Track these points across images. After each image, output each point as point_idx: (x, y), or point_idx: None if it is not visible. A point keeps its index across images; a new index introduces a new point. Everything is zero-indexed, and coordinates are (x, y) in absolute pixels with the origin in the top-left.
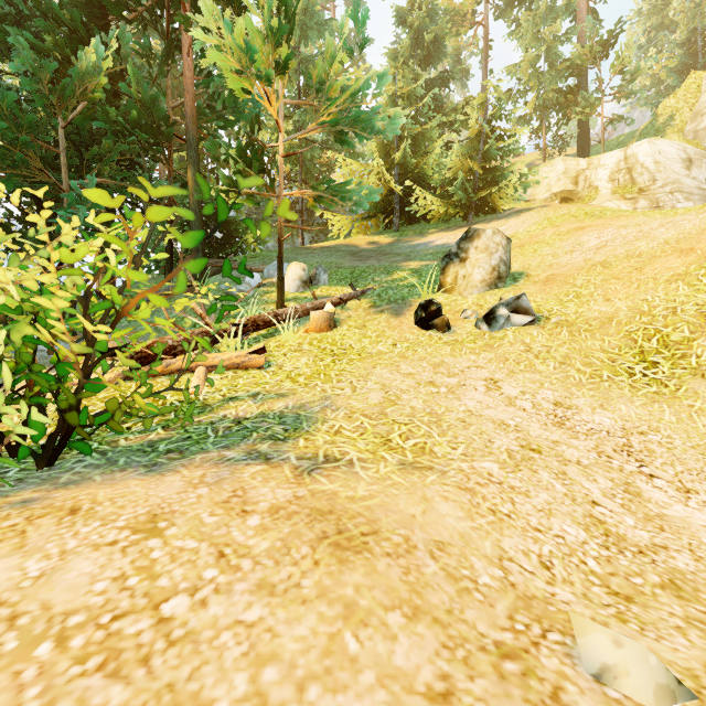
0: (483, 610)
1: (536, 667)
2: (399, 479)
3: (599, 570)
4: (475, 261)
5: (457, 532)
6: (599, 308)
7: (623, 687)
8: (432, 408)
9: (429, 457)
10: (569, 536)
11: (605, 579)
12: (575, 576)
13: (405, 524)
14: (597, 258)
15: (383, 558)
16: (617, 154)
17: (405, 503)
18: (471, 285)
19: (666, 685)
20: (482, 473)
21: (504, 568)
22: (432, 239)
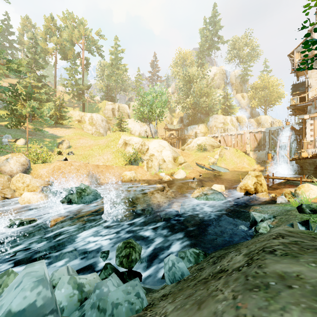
0: None
1: None
2: None
3: None
4: (65, 145)
5: None
6: (81, 153)
7: None
8: None
9: None
10: None
11: None
12: None
13: None
14: (81, 145)
15: None
16: (90, 115)
17: None
18: (64, 148)
19: None
20: None
21: None
22: (47, 130)
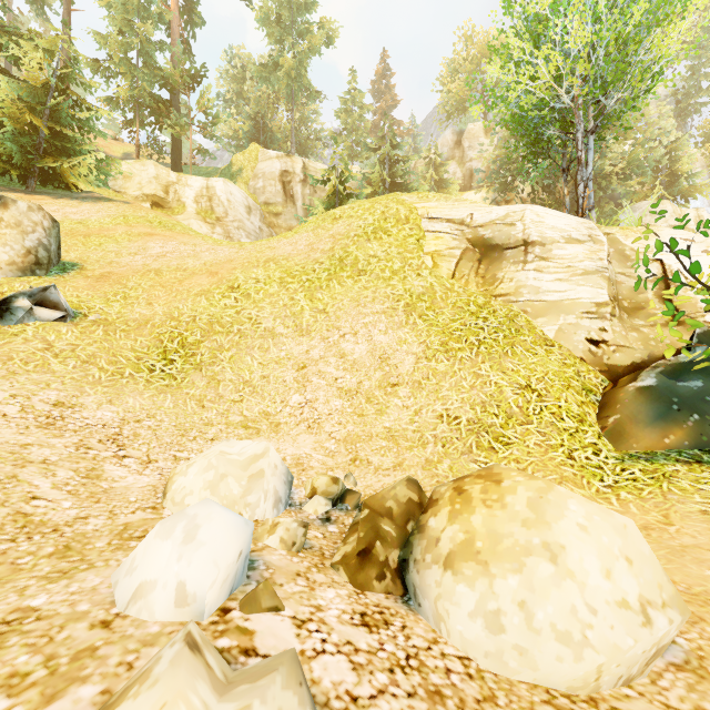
0: None
1: None
2: None
3: None
4: None
5: None
6: (141, 310)
7: None
8: None
9: None
10: None
11: None
12: None
13: None
14: (154, 265)
15: None
16: (201, 181)
17: None
18: None
19: None
20: None
21: None
22: None
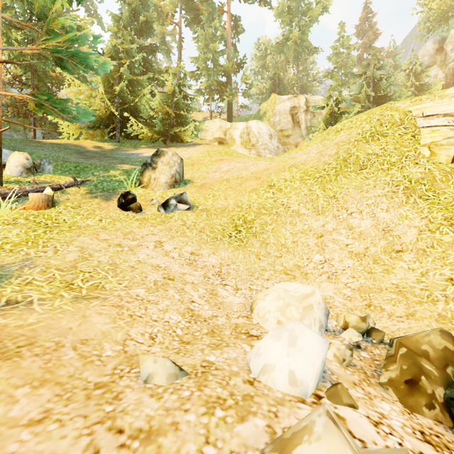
0: (97, 369)
1: (114, 387)
2: (69, 307)
3: (181, 334)
4: (162, 170)
5: (101, 331)
6: (222, 203)
7: (155, 381)
8: (114, 261)
9: (99, 291)
10: (172, 320)
11: (182, 337)
12: (167, 339)
13: (61, 334)
14: (225, 177)
15: (30, 358)
16: (243, 124)
17: (66, 321)
18: (159, 184)
19: (174, 373)
20: (132, 296)
21: (125, 344)
22: (142, 152)
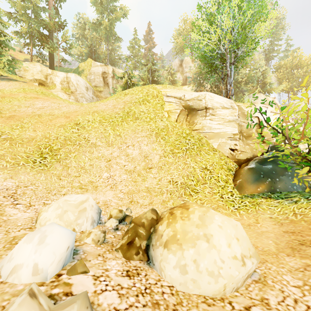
0: None
1: None
2: None
3: None
4: None
5: None
6: (30, 134)
7: None
8: None
9: None
10: None
11: None
12: None
13: None
14: (38, 112)
15: None
16: (64, 74)
17: None
18: None
19: None
20: None
21: None
22: None
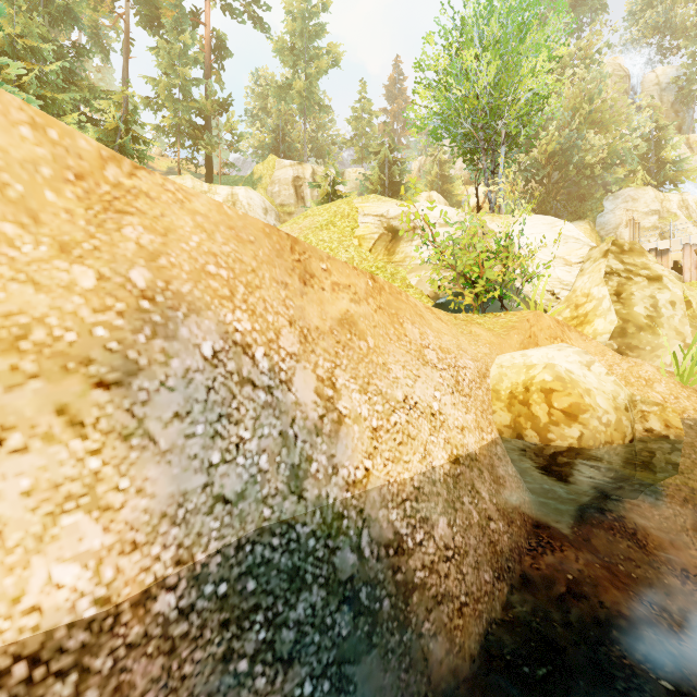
0: None
1: None
2: None
3: None
4: None
5: None
6: None
7: None
8: None
9: None
10: None
11: None
12: None
13: None
14: None
15: None
16: (227, 190)
17: None
18: None
19: None
20: None
21: None
22: None
